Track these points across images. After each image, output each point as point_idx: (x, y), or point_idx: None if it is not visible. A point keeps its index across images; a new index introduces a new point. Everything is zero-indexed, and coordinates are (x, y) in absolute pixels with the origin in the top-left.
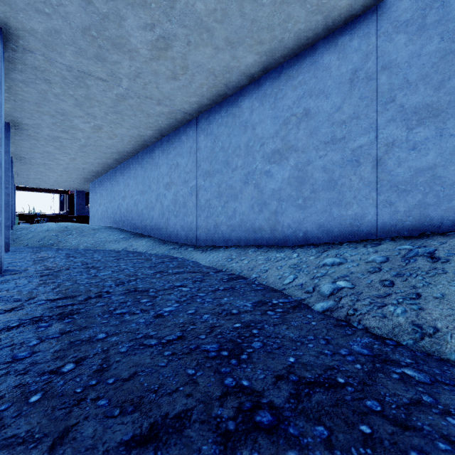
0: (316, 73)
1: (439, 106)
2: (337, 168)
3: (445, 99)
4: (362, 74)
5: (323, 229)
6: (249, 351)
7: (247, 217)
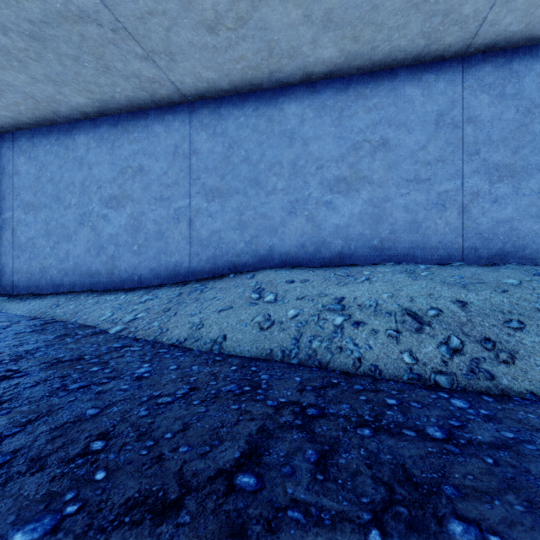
0: (149, 136)
1: (222, 191)
2: (164, 222)
3: (225, 187)
4: (181, 151)
5: (154, 274)
6: (30, 358)
7: (83, 260)
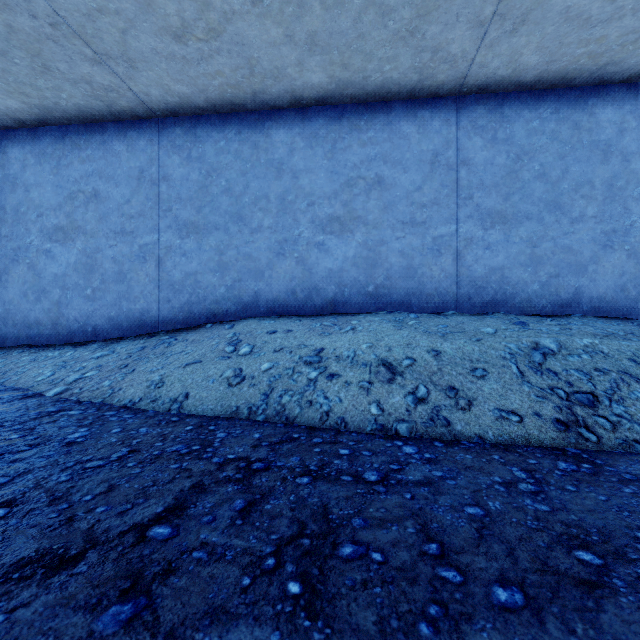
0: (107, 155)
1: (199, 226)
2: (127, 261)
3: (202, 221)
4: (148, 176)
5: (113, 324)
6: None
7: (17, 307)
